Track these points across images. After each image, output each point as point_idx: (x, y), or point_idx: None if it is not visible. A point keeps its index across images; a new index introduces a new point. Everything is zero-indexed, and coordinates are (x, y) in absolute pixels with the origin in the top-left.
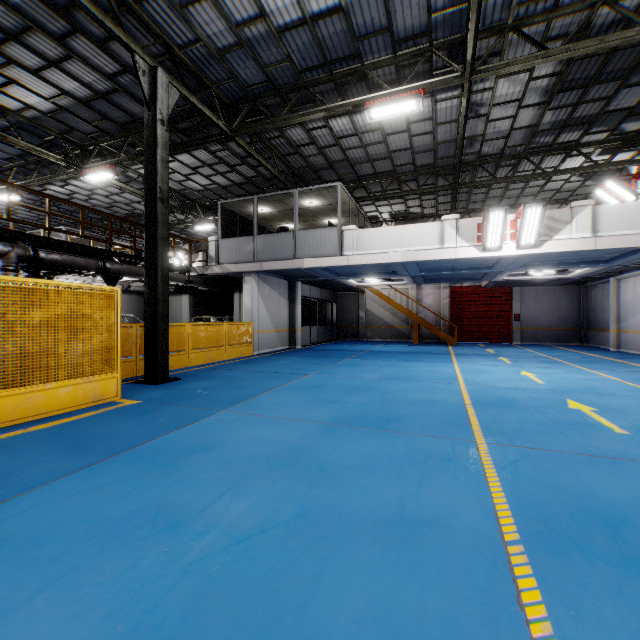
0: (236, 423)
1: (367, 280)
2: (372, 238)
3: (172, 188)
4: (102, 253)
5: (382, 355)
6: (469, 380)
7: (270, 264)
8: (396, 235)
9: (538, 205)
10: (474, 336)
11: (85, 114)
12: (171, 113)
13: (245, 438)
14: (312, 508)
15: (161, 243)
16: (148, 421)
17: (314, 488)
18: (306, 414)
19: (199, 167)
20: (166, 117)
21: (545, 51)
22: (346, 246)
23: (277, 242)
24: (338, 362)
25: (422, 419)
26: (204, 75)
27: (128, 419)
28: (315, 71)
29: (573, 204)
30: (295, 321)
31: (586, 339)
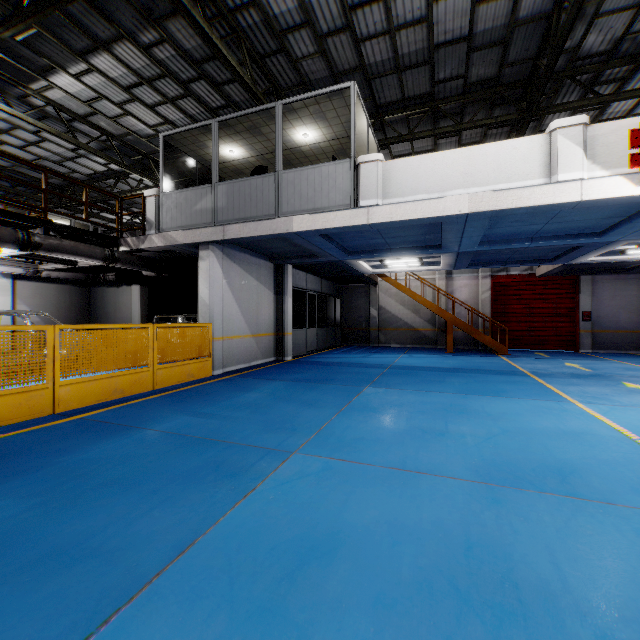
0: None
1: (387, 263)
2: (412, 174)
3: (109, 132)
4: None
5: (420, 377)
6: None
7: (237, 228)
8: (457, 165)
9: None
10: (525, 341)
11: None
12: None
13: None
14: None
15: None
16: None
17: None
18: None
19: (134, 85)
20: None
21: None
22: (365, 190)
23: (249, 191)
24: (353, 397)
25: None
26: None
27: None
28: None
29: None
30: (284, 321)
31: None
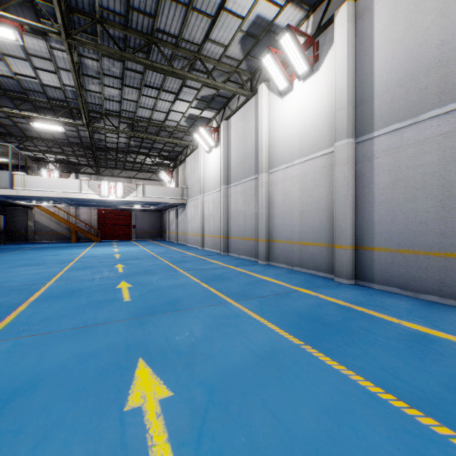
0: None
1: (35, 202)
2: (37, 182)
3: None
4: None
5: (45, 248)
6: (87, 253)
7: None
8: (54, 182)
9: (121, 182)
10: (112, 237)
11: None
12: None
13: None
14: (8, 275)
15: None
16: None
17: (8, 274)
18: None
19: None
20: None
21: (117, 129)
22: (17, 184)
23: None
24: (11, 253)
25: (54, 262)
26: None
27: None
28: None
29: (137, 183)
30: None
31: (163, 236)
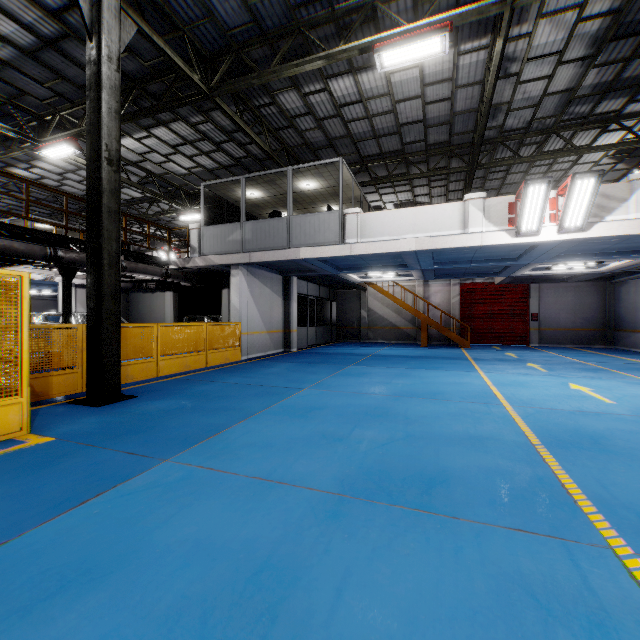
0: (177, 492)
1: (371, 275)
2: (380, 223)
3: (152, 172)
4: (54, 239)
5: (390, 360)
6: (512, 398)
7: (260, 255)
8: (409, 219)
9: (591, 176)
10: (487, 337)
11: (35, 71)
12: (138, 70)
13: (178, 538)
14: None
15: (108, 218)
16: (32, 487)
17: None
18: (295, 468)
19: (180, 145)
20: (115, 53)
21: None
22: (349, 232)
23: (268, 229)
24: (340, 370)
25: (483, 480)
26: (173, 13)
27: (3, 481)
28: (312, 8)
29: (630, 177)
30: (290, 321)
31: (612, 341)
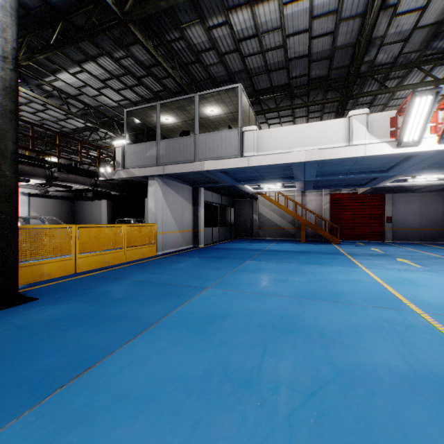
0: None
1: (262, 186)
2: (273, 138)
3: (89, 104)
4: None
5: (280, 255)
6: (417, 301)
7: (172, 167)
8: (299, 134)
9: None
10: (351, 235)
11: None
12: (63, 3)
13: None
14: None
15: (2, 116)
16: None
17: None
18: None
19: (107, 79)
20: None
21: None
22: (247, 147)
23: (178, 146)
24: (239, 265)
25: None
26: None
27: None
28: None
29: None
30: (198, 223)
31: None
